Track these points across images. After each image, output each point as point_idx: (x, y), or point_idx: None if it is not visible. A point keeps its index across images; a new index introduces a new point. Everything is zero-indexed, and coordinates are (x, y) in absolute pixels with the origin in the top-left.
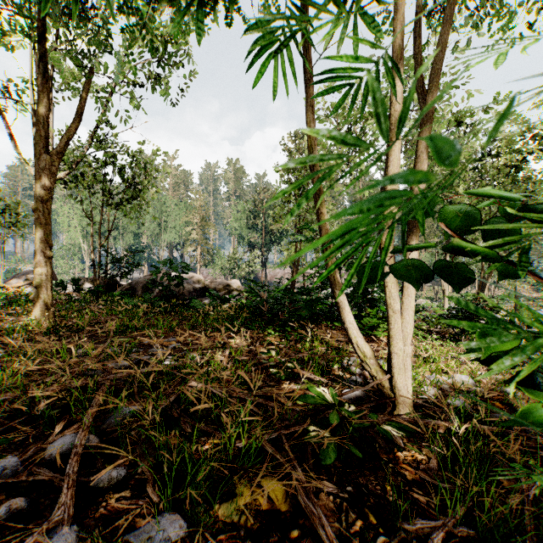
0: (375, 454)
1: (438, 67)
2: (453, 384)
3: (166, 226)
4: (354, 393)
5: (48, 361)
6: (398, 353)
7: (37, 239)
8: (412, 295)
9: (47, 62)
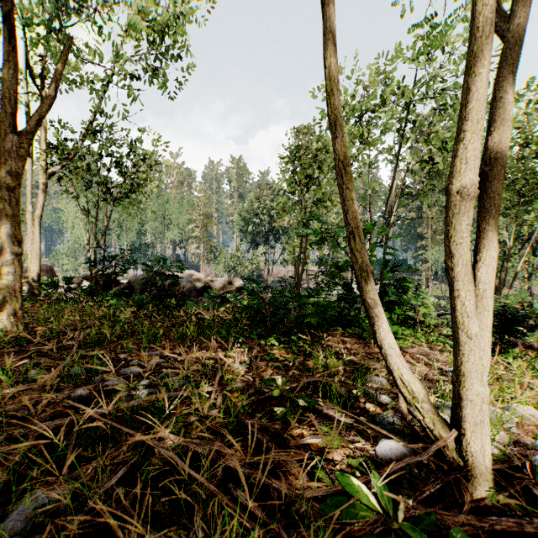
0: None
1: None
2: (519, 423)
3: (169, 224)
4: (395, 448)
5: None
6: (473, 400)
7: (4, 233)
8: (489, 308)
9: (13, 26)
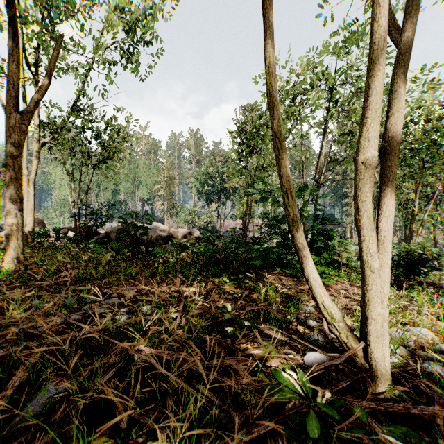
0: None
1: None
2: (417, 341)
3: (139, 185)
4: (318, 357)
5: None
6: (376, 319)
7: (8, 192)
8: (389, 250)
9: (16, 27)
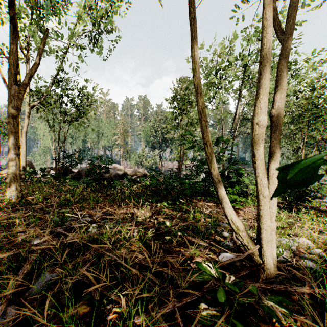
0: (256, 323)
1: (296, 4)
2: (298, 246)
3: (102, 136)
4: (229, 256)
5: (2, 230)
6: (266, 229)
7: (10, 142)
8: (276, 183)
9: (15, 24)
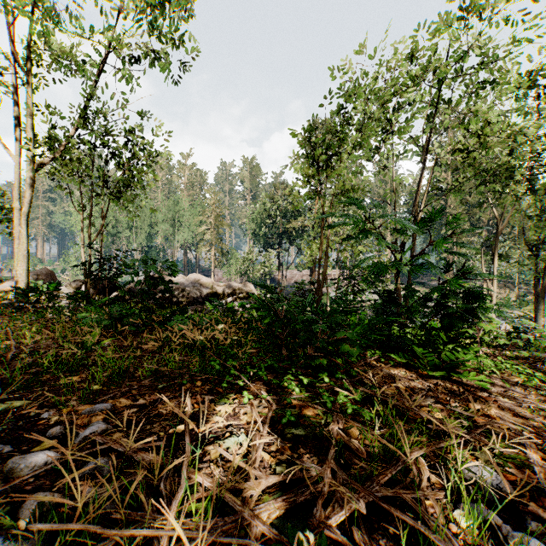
0: None
1: None
2: None
3: (180, 227)
4: None
5: None
6: None
7: None
8: None
9: None
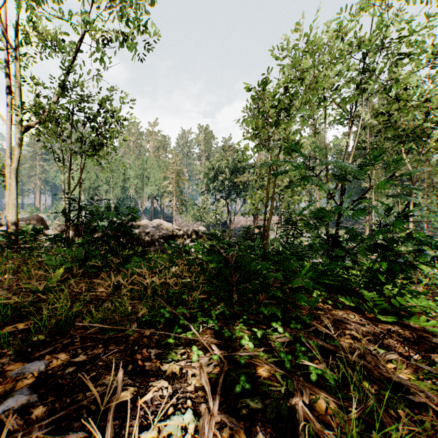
0: None
1: None
2: None
3: (148, 181)
4: None
5: None
6: None
7: None
8: None
9: None
